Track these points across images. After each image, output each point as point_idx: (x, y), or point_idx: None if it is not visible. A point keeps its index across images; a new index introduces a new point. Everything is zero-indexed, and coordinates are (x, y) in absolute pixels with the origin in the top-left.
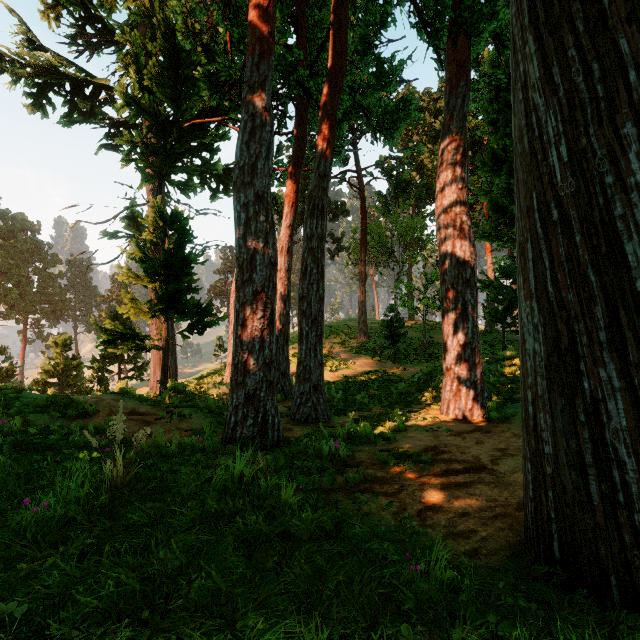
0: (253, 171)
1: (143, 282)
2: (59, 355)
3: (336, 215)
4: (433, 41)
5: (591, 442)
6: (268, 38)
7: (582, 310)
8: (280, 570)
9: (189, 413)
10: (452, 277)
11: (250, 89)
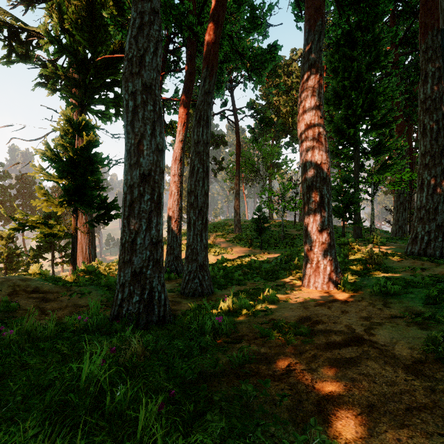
0: (141, 63)
1: (54, 179)
2: (4, 246)
3: (218, 144)
4: None
5: None
6: None
7: None
8: None
9: (88, 290)
10: (312, 176)
11: None
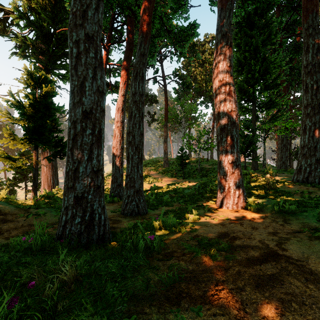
0: (84, 16)
1: (19, 122)
2: None
3: (151, 102)
4: None
5: None
6: None
7: None
8: None
9: (43, 212)
10: (224, 121)
11: None
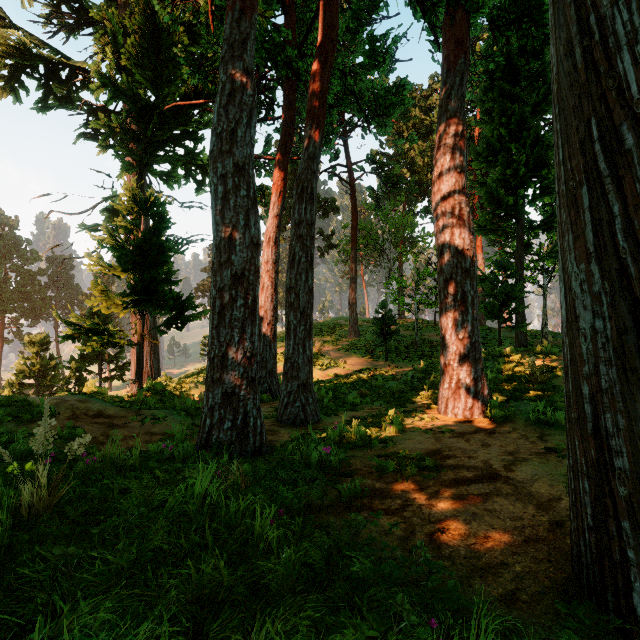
0: (232, 138)
1: (115, 272)
2: (36, 355)
3: (326, 212)
4: (430, 16)
5: None
6: None
7: None
8: None
9: (163, 415)
10: (451, 267)
11: (229, 47)
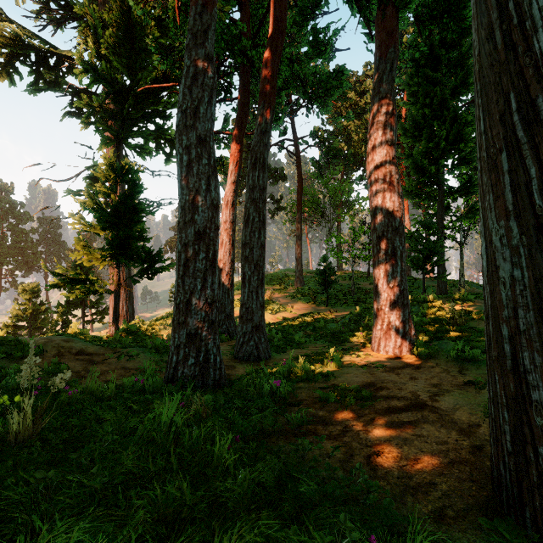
0: (195, 115)
1: (95, 230)
2: (28, 301)
3: (276, 179)
4: (364, 11)
5: None
6: None
7: None
8: None
9: (136, 353)
10: (382, 225)
11: (193, 36)
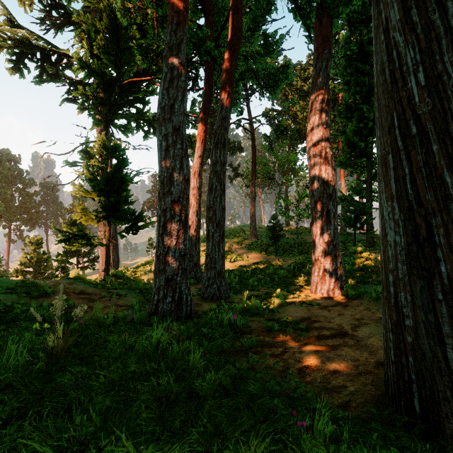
0: (171, 110)
1: (91, 196)
2: (33, 251)
3: (234, 151)
4: (305, 20)
5: (448, 316)
6: (183, 11)
7: (439, 206)
8: (186, 428)
9: (124, 293)
10: (319, 192)
11: (169, 49)
